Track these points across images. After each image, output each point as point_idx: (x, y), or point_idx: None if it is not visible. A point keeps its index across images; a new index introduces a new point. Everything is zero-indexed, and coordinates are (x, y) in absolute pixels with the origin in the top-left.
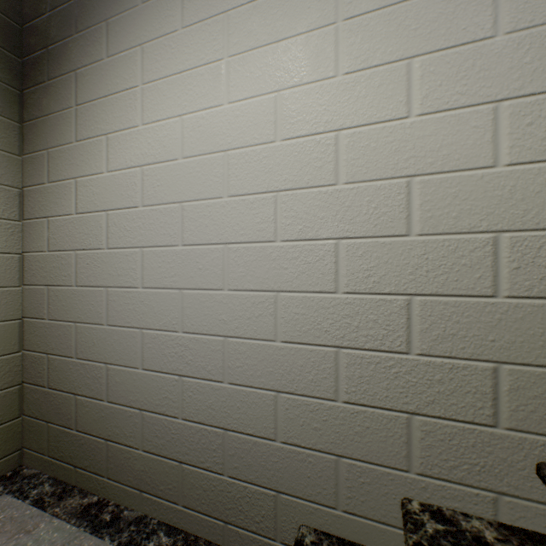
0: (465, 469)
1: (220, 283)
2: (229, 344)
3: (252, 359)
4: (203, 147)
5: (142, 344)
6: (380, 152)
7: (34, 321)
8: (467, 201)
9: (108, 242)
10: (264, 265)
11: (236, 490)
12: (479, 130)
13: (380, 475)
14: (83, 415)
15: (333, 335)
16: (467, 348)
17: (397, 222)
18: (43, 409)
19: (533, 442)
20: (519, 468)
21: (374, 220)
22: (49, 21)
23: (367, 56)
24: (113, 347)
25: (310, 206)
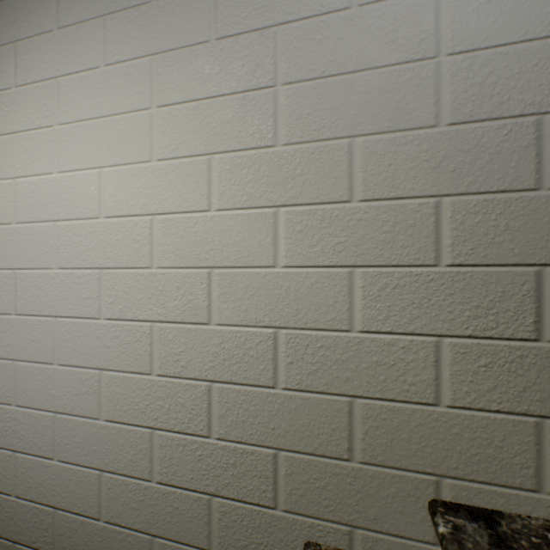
0: (253, 548)
1: (51, 357)
2: (58, 420)
3: (79, 437)
4: (35, 214)
5: None
6: (187, 240)
7: None
8: (255, 297)
9: None
10: (90, 342)
11: None
12: (264, 231)
13: None
14: None
15: (149, 416)
16: (255, 434)
17: (200, 310)
18: None
19: (303, 523)
20: (293, 547)
21: (183, 306)
22: None
23: (176, 146)
24: None
25: (130, 286)
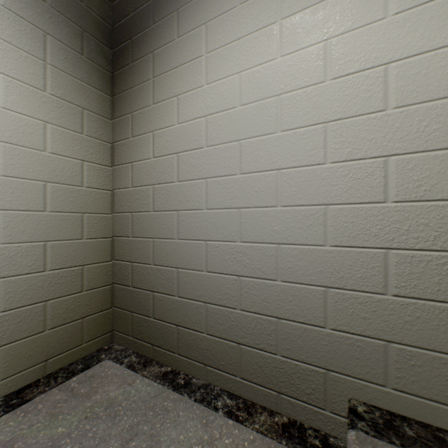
0: None
1: (273, 201)
2: (281, 249)
3: (302, 261)
4: (258, 94)
5: (206, 252)
6: (431, 76)
7: (121, 238)
8: None
9: (178, 177)
10: (313, 184)
11: (288, 367)
12: None
13: (431, 359)
14: (158, 306)
15: (382, 239)
16: None
17: None
18: (128, 302)
19: None
20: None
21: (425, 137)
22: (133, 19)
23: None
24: (182, 256)
25: (359, 131)
